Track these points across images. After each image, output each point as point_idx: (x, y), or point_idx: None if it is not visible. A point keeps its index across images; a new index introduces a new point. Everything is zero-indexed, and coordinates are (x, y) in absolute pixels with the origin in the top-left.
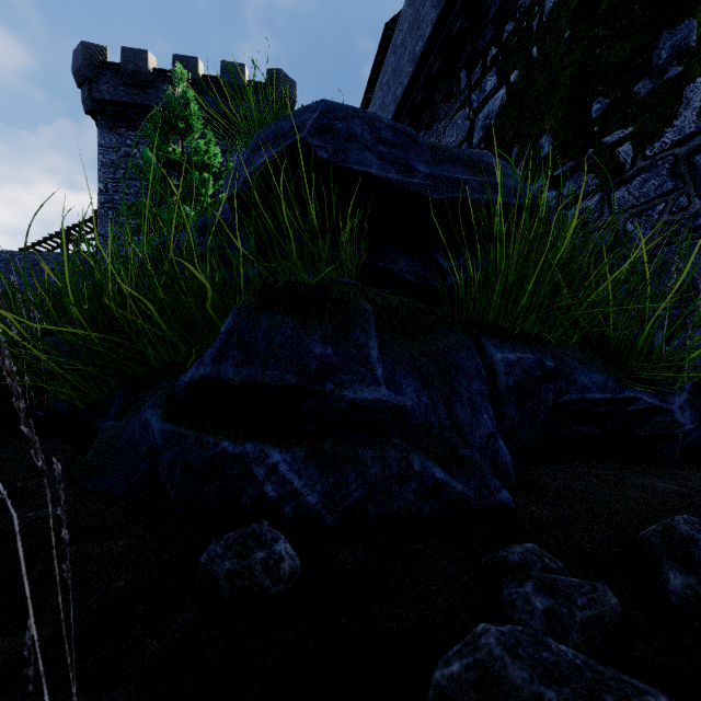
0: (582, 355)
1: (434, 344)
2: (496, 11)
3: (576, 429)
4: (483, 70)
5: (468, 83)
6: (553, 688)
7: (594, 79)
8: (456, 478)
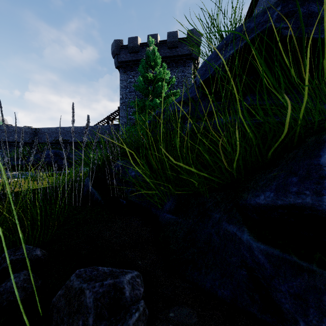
0: None
1: None
2: None
3: None
4: None
5: None
6: None
7: None
8: None
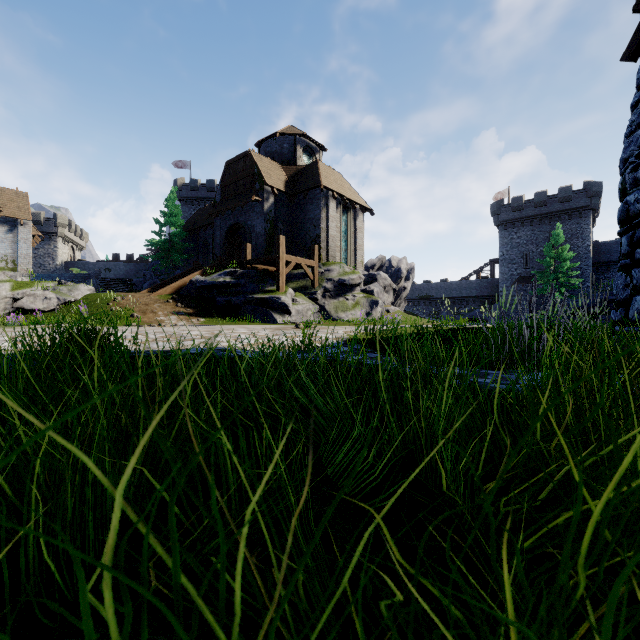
0: None
1: None
2: None
3: None
4: None
5: None
6: None
7: None
8: None
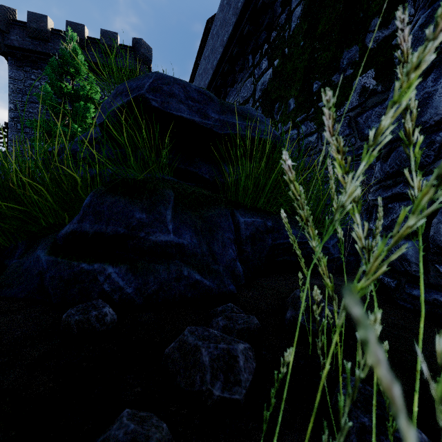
0: (289, 220)
1: (206, 213)
2: (267, 24)
3: (285, 258)
4: (261, 56)
5: (253, 63)
6: (202, 341)
7: (314, 70)
8: (207, 279)
